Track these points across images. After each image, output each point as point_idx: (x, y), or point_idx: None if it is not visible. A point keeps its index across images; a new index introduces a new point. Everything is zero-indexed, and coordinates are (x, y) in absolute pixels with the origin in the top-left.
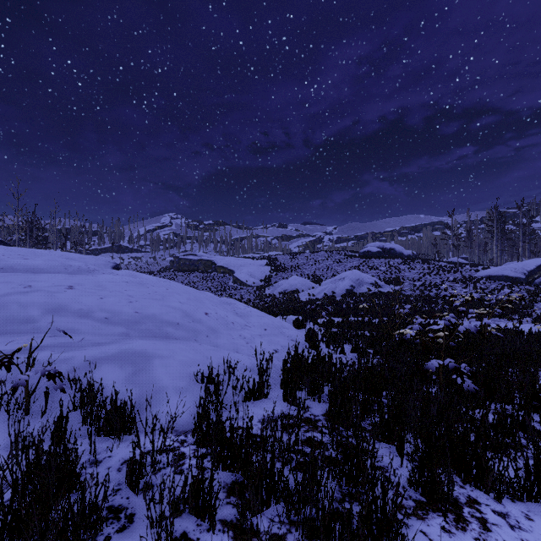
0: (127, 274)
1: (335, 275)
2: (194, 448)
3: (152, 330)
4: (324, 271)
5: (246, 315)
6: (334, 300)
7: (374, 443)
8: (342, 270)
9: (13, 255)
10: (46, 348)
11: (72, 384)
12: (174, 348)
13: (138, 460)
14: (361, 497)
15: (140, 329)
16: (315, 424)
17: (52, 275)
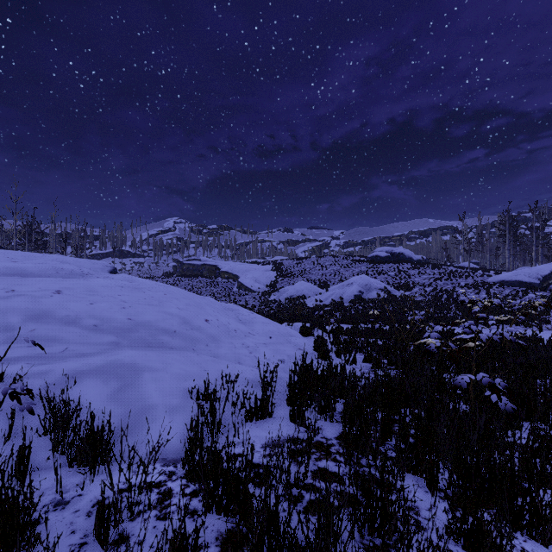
0: (123, 278)
1: (342, 280)
2: (184, 483)
3: (146, 338)
4: (331, 276)
5: (250, 322)
6: (342, 306)
7: (400, 475)
8: (350, 275)
9: (1, 258)
10: (20, 360)
11: (45, 402)
12: (168, 359)
13: (108, 506)
14: (389, 551)
15: (132, 337)
16: (328, 450)
17: (40, 278)
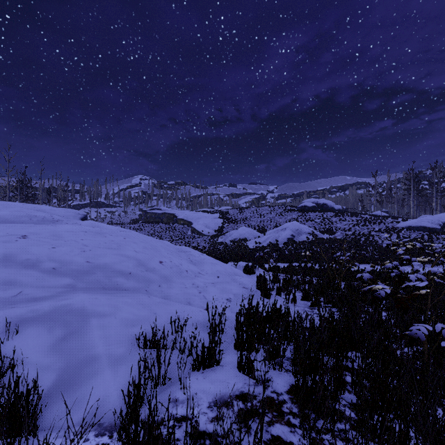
0: (90, 224)
1: (277, 226)
2: None
3: (101, 280)
4: (268, 223)
5: (200, 263)
6: (277, 247)
7: None
8: (283, 221)
9: None
10: None
11: None
12: (118, 303)
13: None
14: None
15: (89, 280)
16: (280, 410)
17: (11, 224)
